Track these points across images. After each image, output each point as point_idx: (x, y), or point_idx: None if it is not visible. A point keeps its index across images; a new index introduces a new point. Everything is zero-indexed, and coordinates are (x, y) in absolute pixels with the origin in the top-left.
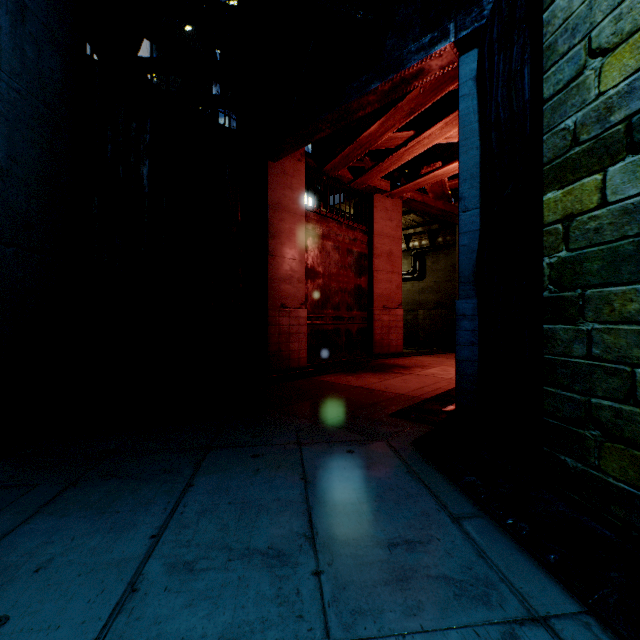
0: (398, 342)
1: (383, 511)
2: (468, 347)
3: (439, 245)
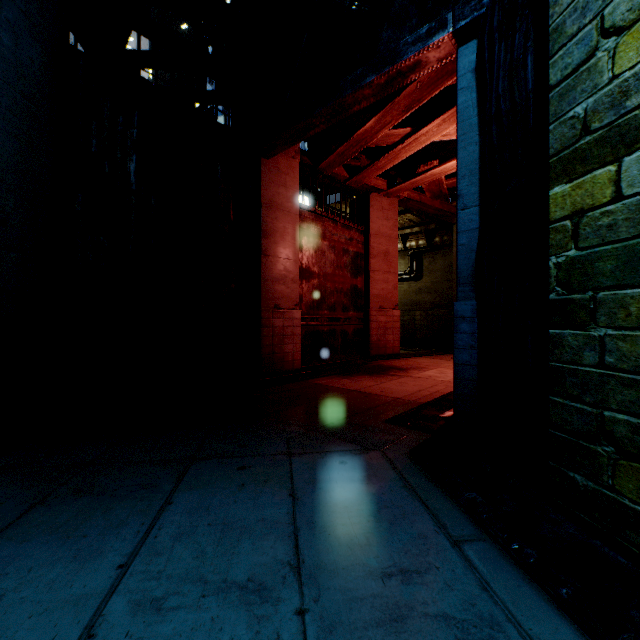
0: (395, 343)
1: (377, 533)
2: (467, 350)
3: (436, 245)
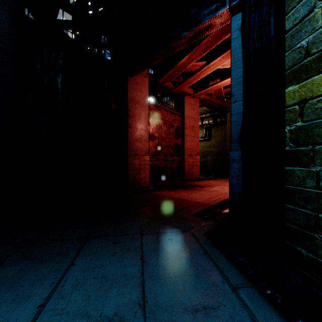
0: (197, 173)
1: (189, 283)
2: (236, 177)
3: (218, 123)
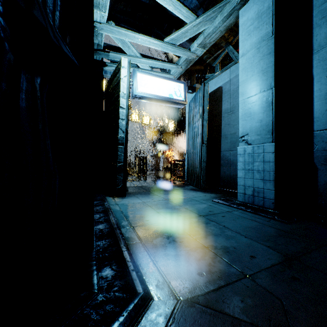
0: None
1: (166, 239)
2: None
3: None
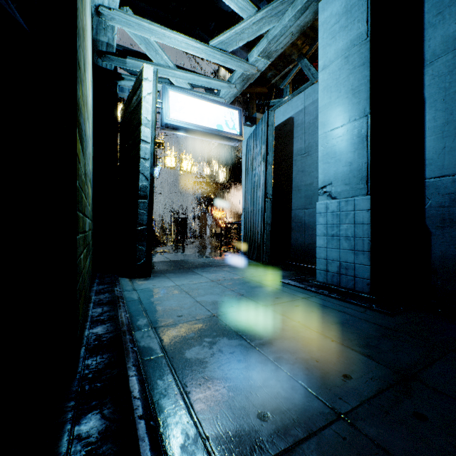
0: None
1: (207, 349)
2: None
3: None
